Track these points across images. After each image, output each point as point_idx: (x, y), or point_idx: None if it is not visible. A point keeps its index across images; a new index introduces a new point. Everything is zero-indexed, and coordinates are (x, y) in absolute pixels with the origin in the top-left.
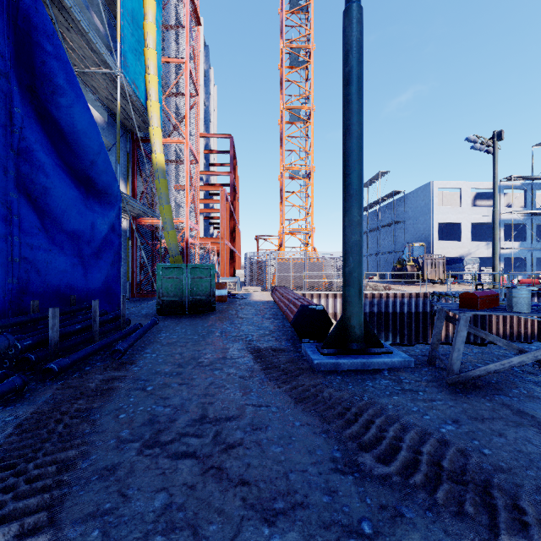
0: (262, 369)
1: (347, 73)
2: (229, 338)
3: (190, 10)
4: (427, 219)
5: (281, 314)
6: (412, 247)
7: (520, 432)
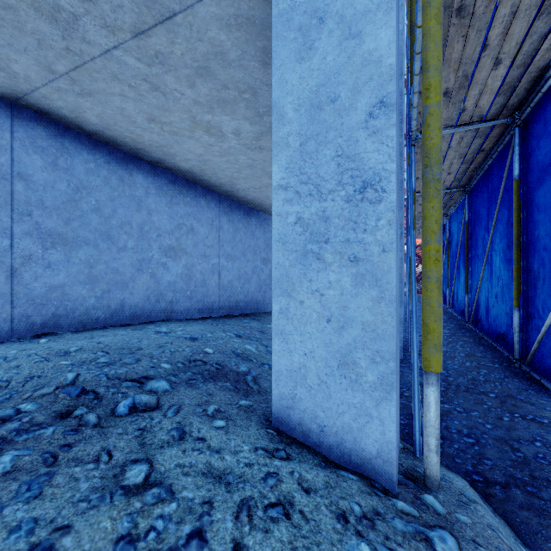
0: None
1: None
2: None
3: None
4: None
5: None
6: None
7: None
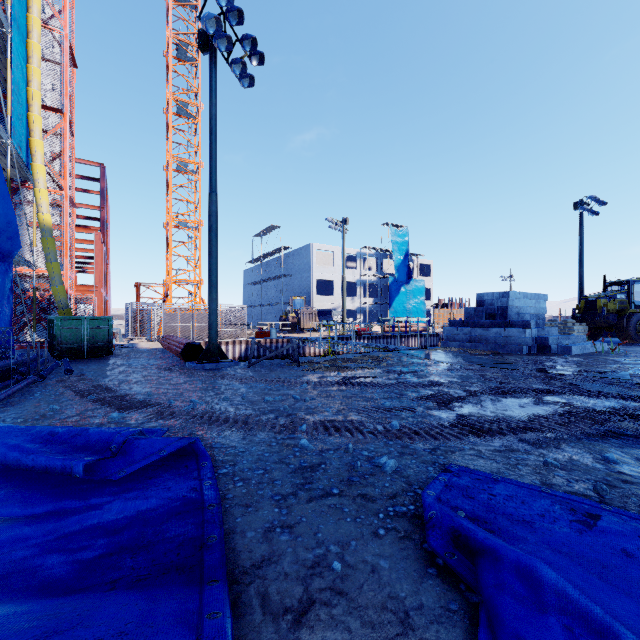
0: (165, 370)
1: (210, 226)
2: (137, 365)
3: (69, 60)
4: (308, 275)
5: (171, 355)
6: (295, 300)
7: (257, 372)
